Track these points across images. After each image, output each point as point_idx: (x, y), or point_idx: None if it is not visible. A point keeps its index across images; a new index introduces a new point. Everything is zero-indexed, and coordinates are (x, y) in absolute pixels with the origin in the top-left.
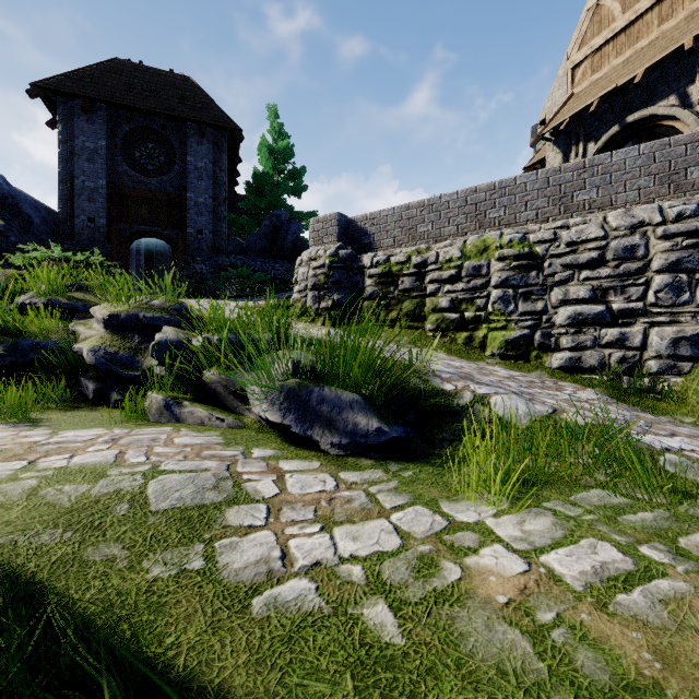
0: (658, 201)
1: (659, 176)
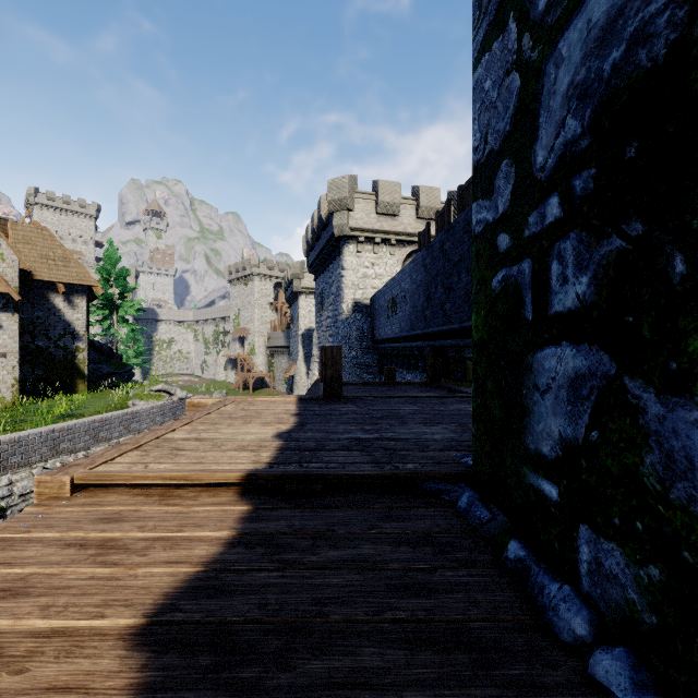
0: (50, 460)
1: (50, 447)
